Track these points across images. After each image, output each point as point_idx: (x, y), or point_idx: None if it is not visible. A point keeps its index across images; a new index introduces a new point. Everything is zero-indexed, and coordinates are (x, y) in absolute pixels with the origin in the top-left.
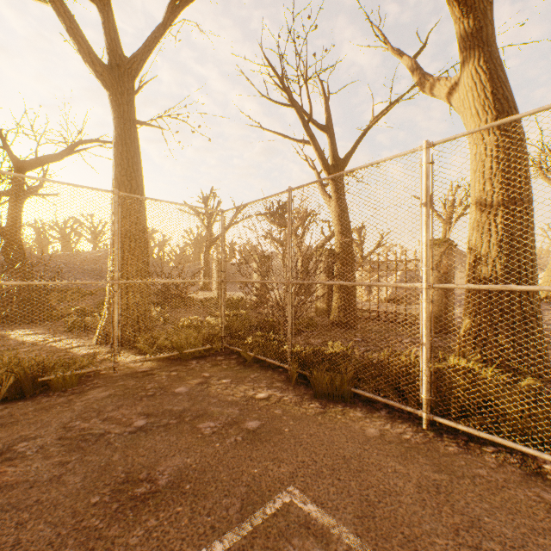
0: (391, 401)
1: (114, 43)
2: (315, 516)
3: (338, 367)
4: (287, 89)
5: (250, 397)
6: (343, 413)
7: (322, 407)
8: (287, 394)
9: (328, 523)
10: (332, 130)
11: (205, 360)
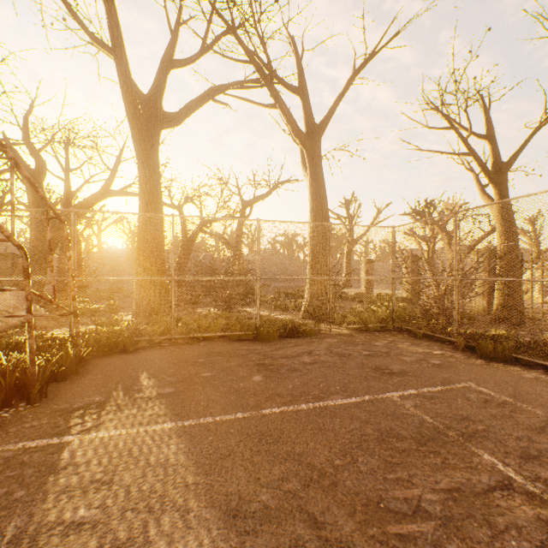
0: (546, 363)
1: (310, 117)
2: (485, 391)
3: (500, 339)
4: (445, 116)
5: (428, 352)
6: (504, 367)
7: (486, 362)
8: (456, 354)
9: (493, 394)
10: (493, 137)
11: (383, 332)
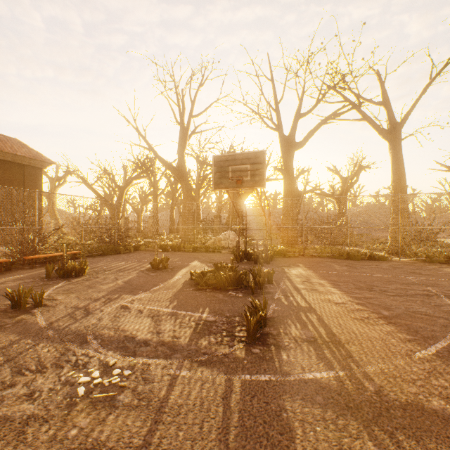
0: None
1: (391, 119)
2: None
3: None
4: None
5: None
6: None
7: None
8: None
9: None
10: None
11: (443, 264)
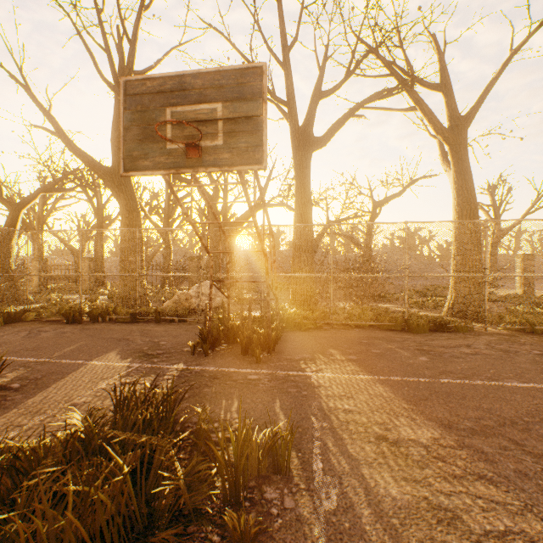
0: None
1: (453, 111)
2: None
3: None
4: None
5: None
6: None
7: None
8: None
9: None
10: None
11: None
